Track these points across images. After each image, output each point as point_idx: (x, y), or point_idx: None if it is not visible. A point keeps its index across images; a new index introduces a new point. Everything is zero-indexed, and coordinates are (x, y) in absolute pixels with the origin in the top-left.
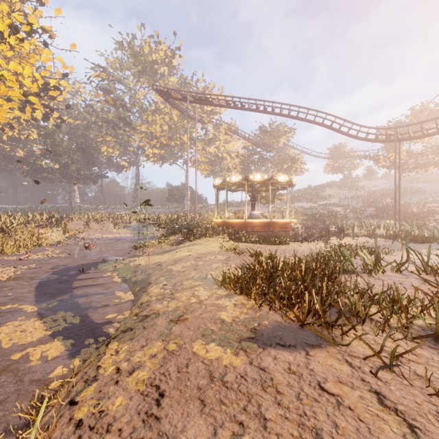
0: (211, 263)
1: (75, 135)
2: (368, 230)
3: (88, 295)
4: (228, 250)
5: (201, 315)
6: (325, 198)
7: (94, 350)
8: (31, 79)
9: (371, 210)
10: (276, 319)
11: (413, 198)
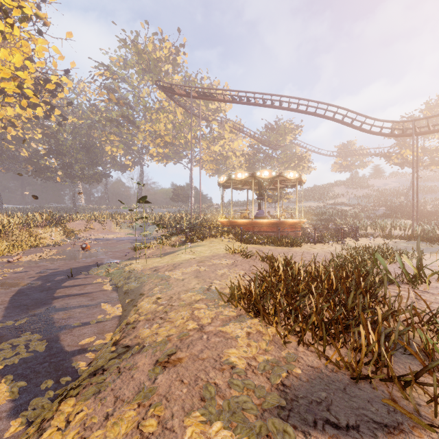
0: (216, 268)
1: (78, 134)
2: (383, 231)
3: (67, 309)
4: (235, 252)
5: (201, 354)
6: (333, 197)
7: (48, 401)
8: (32, 75)
9: (383, 210)
10: (311, 364)
11: (426, 197)
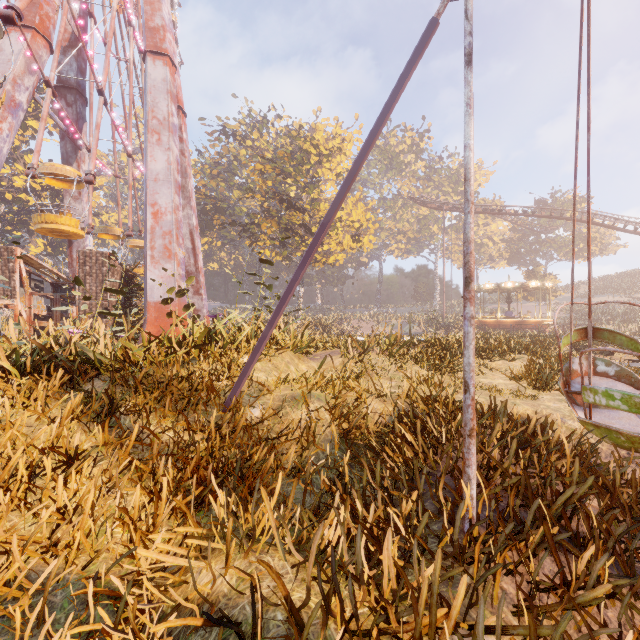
0: None
1: None
2: (637, 329)
3: None
4: (479, 335)
5: None
6: None
7: None
8: None
9: None
10: None
11: None
